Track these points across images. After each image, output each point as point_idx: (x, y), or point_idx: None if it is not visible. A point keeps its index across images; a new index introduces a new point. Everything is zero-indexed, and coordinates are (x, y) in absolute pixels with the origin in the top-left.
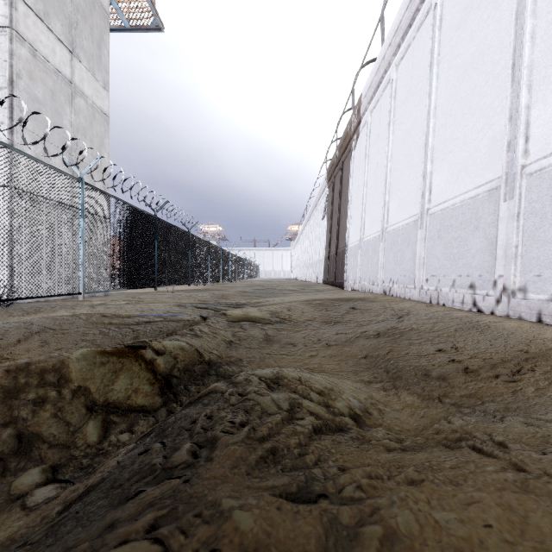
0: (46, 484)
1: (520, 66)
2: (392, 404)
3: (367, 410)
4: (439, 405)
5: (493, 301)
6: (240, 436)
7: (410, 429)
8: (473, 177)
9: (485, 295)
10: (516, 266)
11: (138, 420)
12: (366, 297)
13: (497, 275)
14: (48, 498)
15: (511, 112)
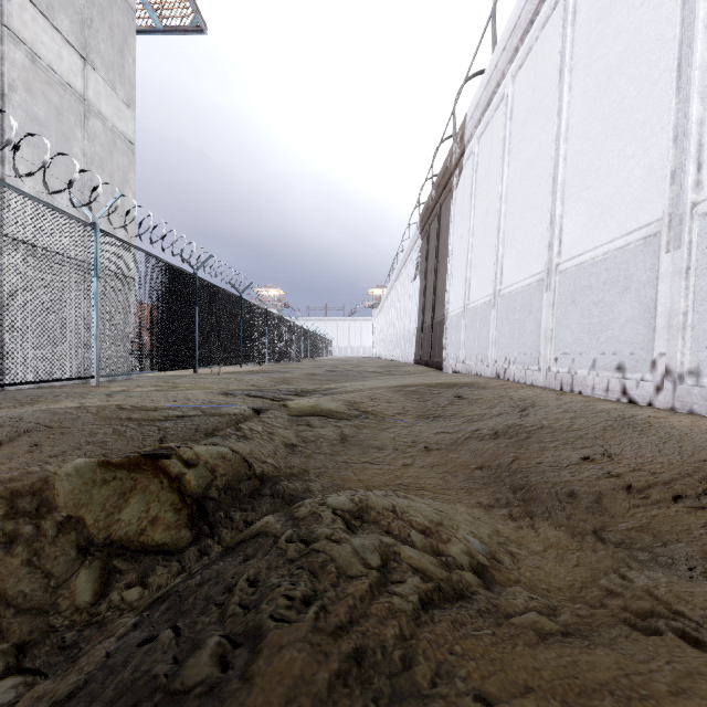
0: (3, 677)
1: (689, 67)
2: (527, 542)
3: (495, 555)
4: (599, 546)
5: (652, 388)
6: (301, 629)
7: (563, 588)
8: (622, 220)
9: (639, 380)
10: (684, 340)
11: (155, 566)
12: (474, 382)
13: (657, 353)
14: (1, 706)
15: (675, 130)
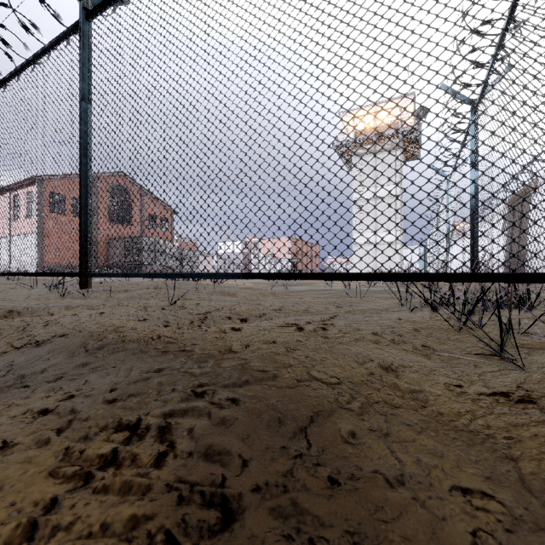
0: None
1: None
2: None
3: None
4: None
5: None
6: None
7: None
8: None
9: None
10: None
11: None
12: None
13: None
14: None
15: None
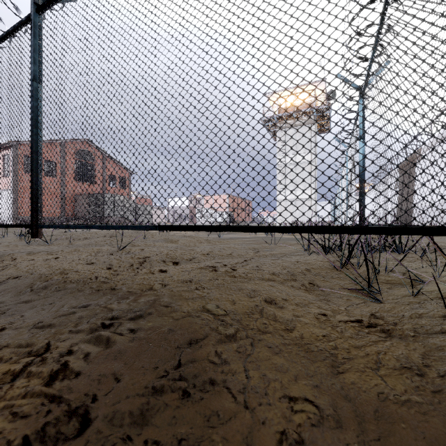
0: None
1: None
2: None
3: None
4: None
5: None
6: None
7: None
8: None
9: None
10: None
11: None
12: None
13: None
14: None
15: None
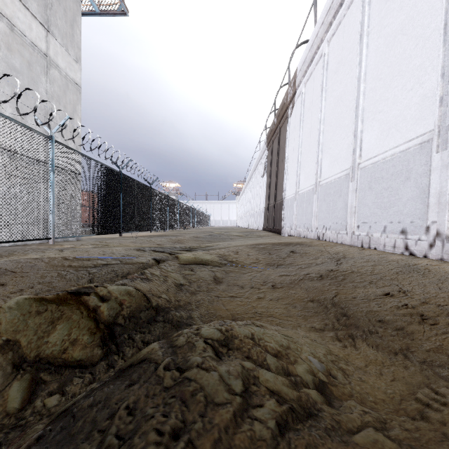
0: None
1: None
2: (352, 359)
3: (330, 372)
4: (407, 363)
5: (426, 245)
6: None
7: (386, 400)
8: (404, 132)
9: (417, 240)
10: None
11: (72, 378)
12: (303, 242)
13: (430, 221)
14: None
15: (443, 69)
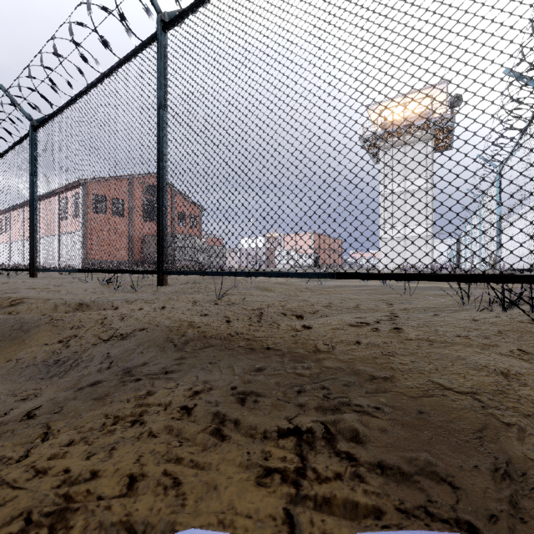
0: None
1: None
2: None
3: None
4: None
5: None
6: None
7: None
8: None
9: None
10: None
11: None
12: None
13: None
14: None
15: None
